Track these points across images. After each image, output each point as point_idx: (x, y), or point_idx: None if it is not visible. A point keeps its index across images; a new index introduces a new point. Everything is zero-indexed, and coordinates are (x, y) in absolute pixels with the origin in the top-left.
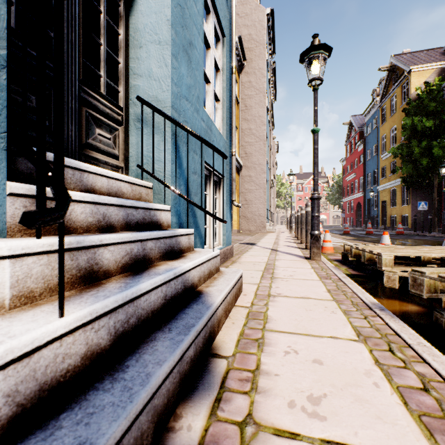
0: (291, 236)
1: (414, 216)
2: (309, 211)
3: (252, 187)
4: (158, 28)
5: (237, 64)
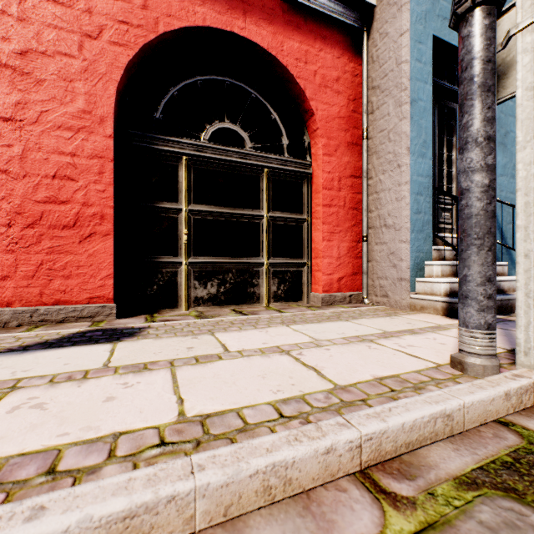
0: None
1: None
2: None
3: None
4: None
5: None
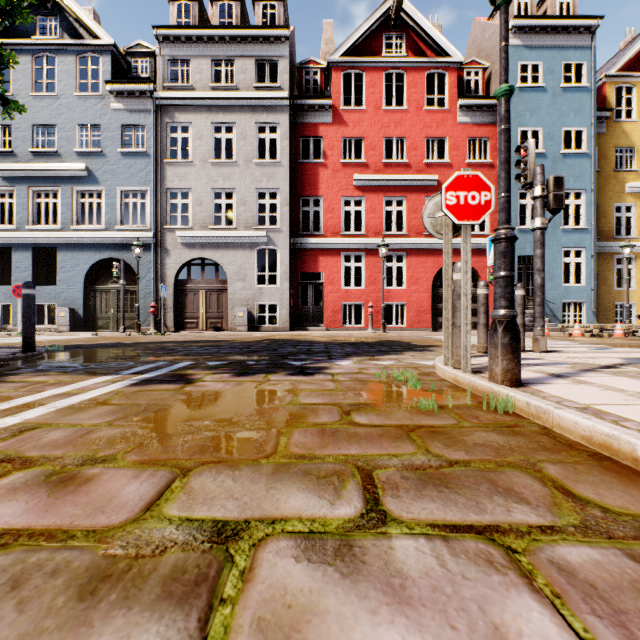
0: None
1: None
2: None
3: None
4: None
5: None
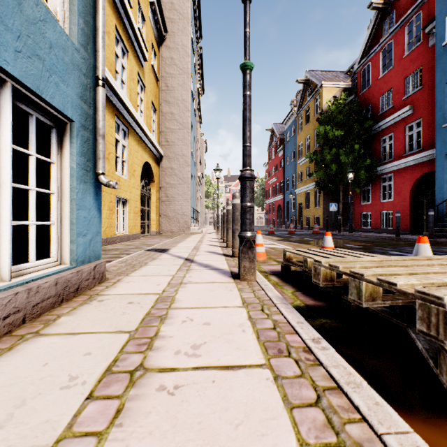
0: (217, 237)
1: (327, 217)
2: (236, 203)
3: (174, 181)
4: None
5: (156, 32)
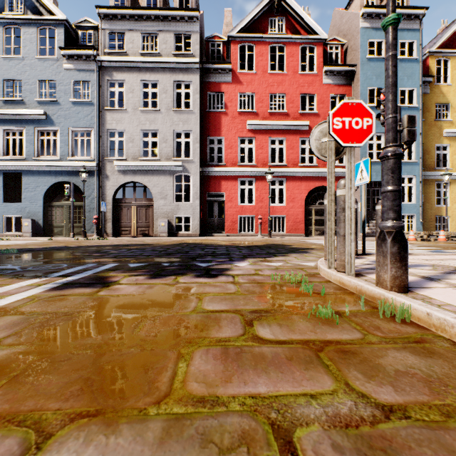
0: None
1: None
2: None
3: None
4: None
5: None
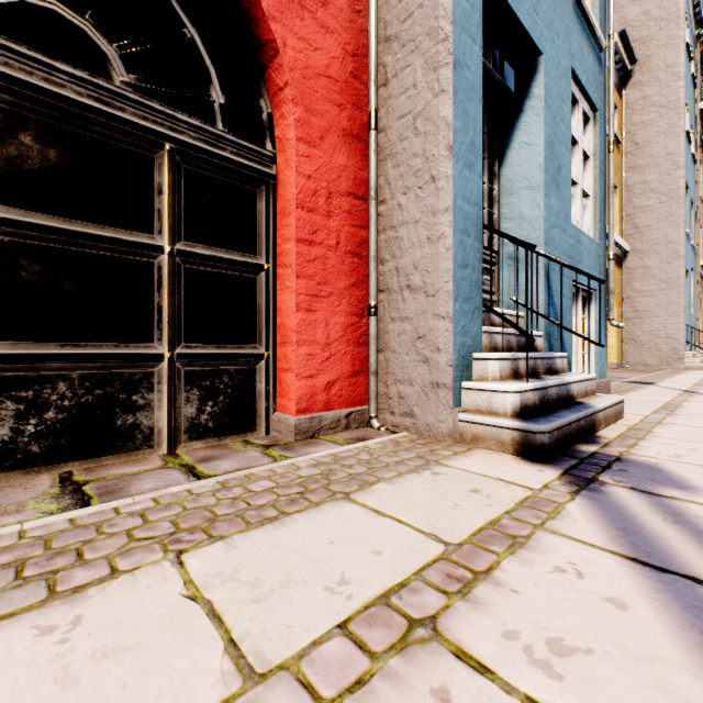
0: None
1: None
2: None
3: (649, 286)
4: (529, 175)
5: (616, 77)
